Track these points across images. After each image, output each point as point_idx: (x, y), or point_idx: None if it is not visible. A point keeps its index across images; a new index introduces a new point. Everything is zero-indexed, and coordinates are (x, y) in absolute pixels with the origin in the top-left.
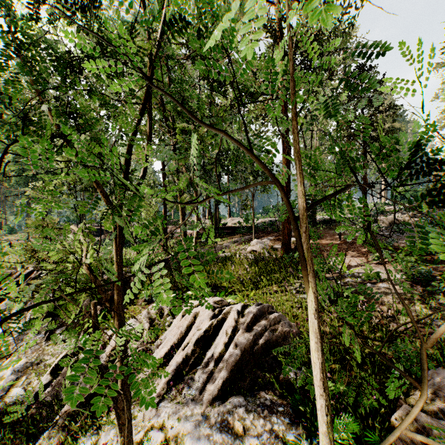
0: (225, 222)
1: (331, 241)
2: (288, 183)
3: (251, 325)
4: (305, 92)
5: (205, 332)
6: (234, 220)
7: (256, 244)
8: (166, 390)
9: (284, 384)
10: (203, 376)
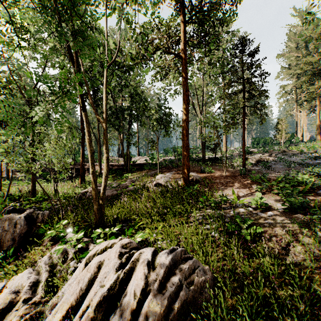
0: (135, 160)
1: (219, 175)
2: (187, 127)
3: (164, 281)
4: (199, 58)
5: (109, 290)
6: (142, 158)
7: (160, 178)
8: None
9: None
10: None
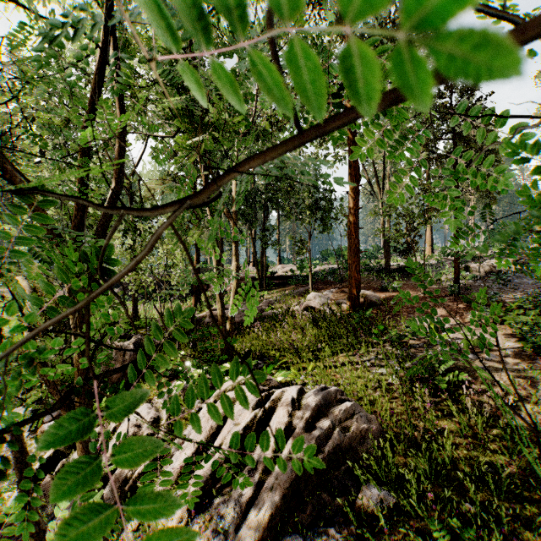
0: (274, 270)
1: (411, 295)
2: (357, 219)
3: (312, 422)
4: None
5: (245, 429)
6: (285, 267)
7: (314, 298)
8: (186, 521)
9: (363, 514)
10: (241, 500)
